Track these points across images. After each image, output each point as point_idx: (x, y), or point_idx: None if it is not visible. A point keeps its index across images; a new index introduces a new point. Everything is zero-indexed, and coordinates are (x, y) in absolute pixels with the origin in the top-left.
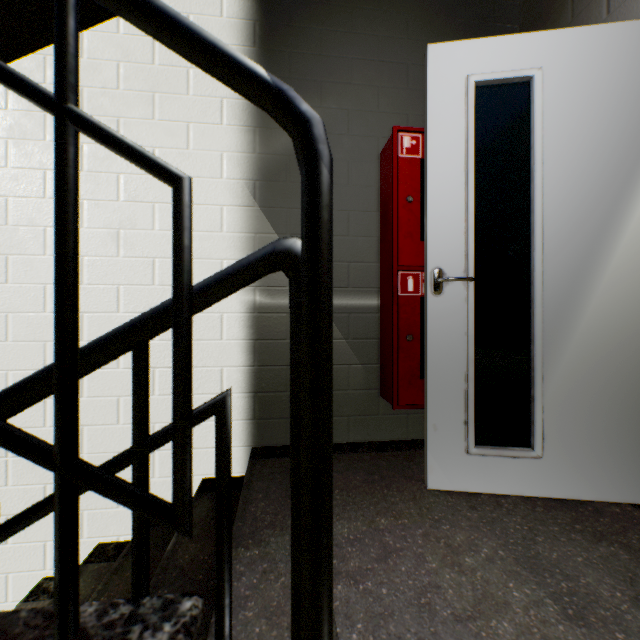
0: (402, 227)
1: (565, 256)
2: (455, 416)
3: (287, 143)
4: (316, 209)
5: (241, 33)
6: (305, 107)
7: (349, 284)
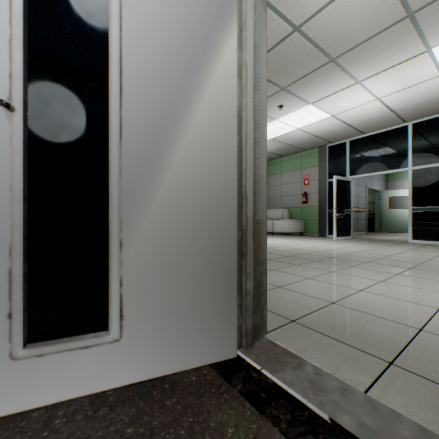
0: None
1: (148, 105)
2: None
3: None
4: None
5: None
6: None
7: None
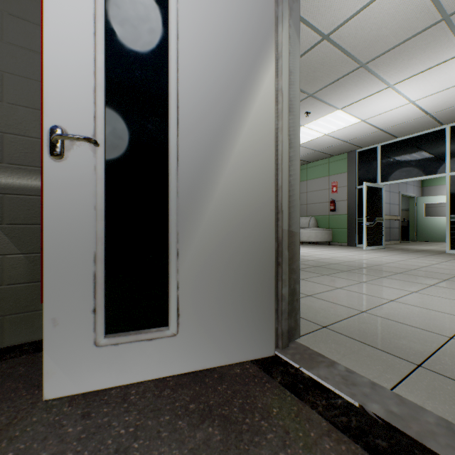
0: None
1: (199, 134)
2: (82, 305)
3: None
4: None
5: None
6: None
7: (3, 159)
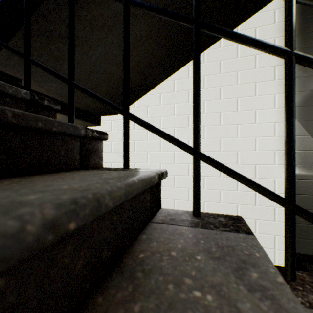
0: None
1: None
2: None
3: None
4: None
5: None
6: None
7: None
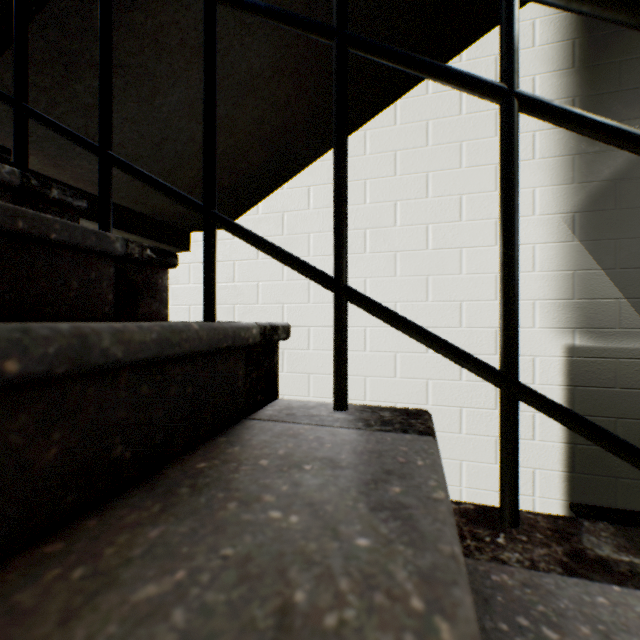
0: None
1: None
2: None
3: (615, 165)
4: None
5: (556, 57)
6: None
7: None
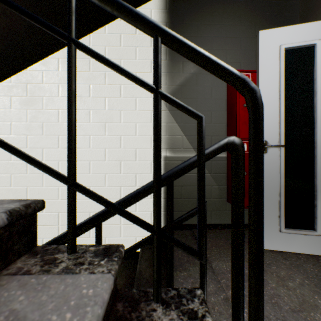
0: (241, 119)
1: None
2: (273, 213)
3: (181, 79)
4: (258, 128)
5: None
6: (253, 85)
7: None
